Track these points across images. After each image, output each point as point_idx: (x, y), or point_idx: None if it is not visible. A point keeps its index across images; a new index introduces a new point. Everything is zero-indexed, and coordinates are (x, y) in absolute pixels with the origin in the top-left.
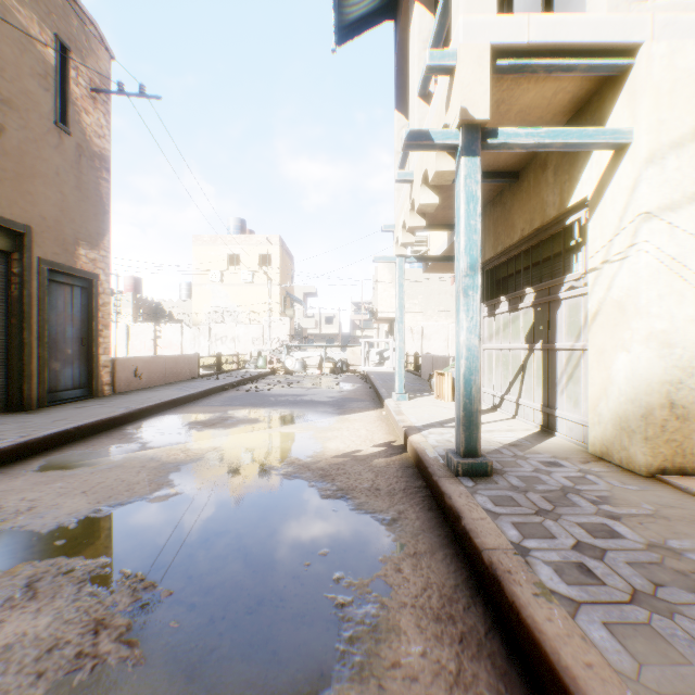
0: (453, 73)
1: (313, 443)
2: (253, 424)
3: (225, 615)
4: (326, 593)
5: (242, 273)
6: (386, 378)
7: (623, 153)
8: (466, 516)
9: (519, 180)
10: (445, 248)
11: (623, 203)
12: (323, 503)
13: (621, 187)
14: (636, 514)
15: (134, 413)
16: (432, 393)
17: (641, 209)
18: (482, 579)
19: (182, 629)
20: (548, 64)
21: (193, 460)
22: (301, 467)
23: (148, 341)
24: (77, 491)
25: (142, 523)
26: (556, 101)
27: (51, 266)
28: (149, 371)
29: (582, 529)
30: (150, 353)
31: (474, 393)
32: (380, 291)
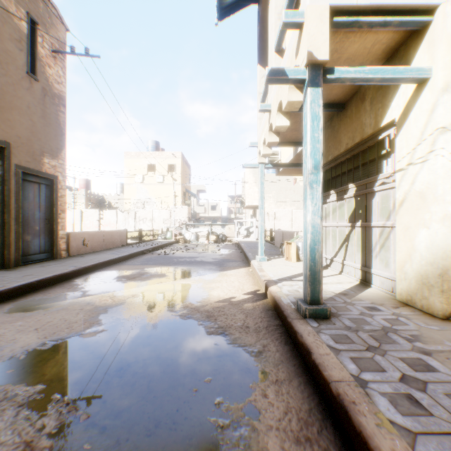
0: (301, 28)
1: (202, 292)
2: (161, 277)
3: (128, 437)
4: (209, 416)
5: (157, 176)
6: (251, 246)
7: (424, 85)
8: (315, 351)
9: (344, 110)
10: (291, 158)
11: (424, 121)
12: (208, 338)
13: (422, 110)
14: (442, 350)
15: (80, 270)
16: (283, 256)
17: (438, 125)
18: (330, 405)
19: (93, 450)
20: (371, 21)
21: (117, 305)
22: (193, 310)
23: (94, 221)
24: (31, 328)
25: (75, 355)
26: (373, 51)
27: (24, 170)
28: (93, 241)
29: (404, 363)
30: (96, 229)
31: (317, 258)
32: (247, 188)
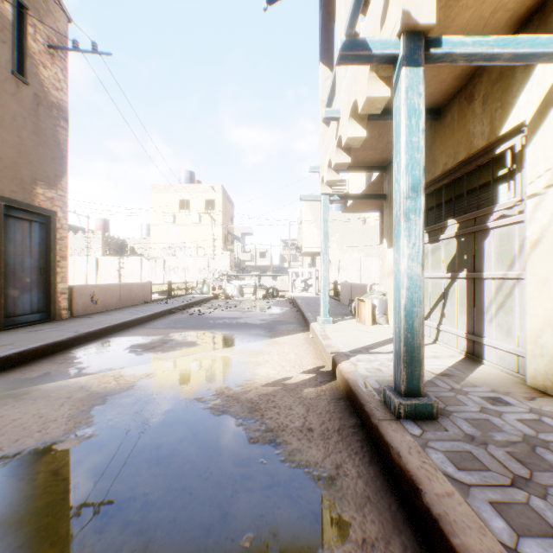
0: None
1: (244, 369)
2: (190, 347)
3: None
4: None
5: (191, 215)
6: (310, 302)
7: None
8: (426, 488)
9: (441, 117)
10: (363, 189)
11: None
12: (250, 450)
13: None
14: None
15: (81, 336)
16: (352, 317)
17: None
18: None
19: None
20: None
21: (123, 390)
22: (230, 398)
23: (113, 271)
24: None
25: (36, 483)
26: (493, 22)
27: (8, 202)
28: (105, 297)
29: None
30: (115, 281)
31: (416, 326)
32: (304, 230)
